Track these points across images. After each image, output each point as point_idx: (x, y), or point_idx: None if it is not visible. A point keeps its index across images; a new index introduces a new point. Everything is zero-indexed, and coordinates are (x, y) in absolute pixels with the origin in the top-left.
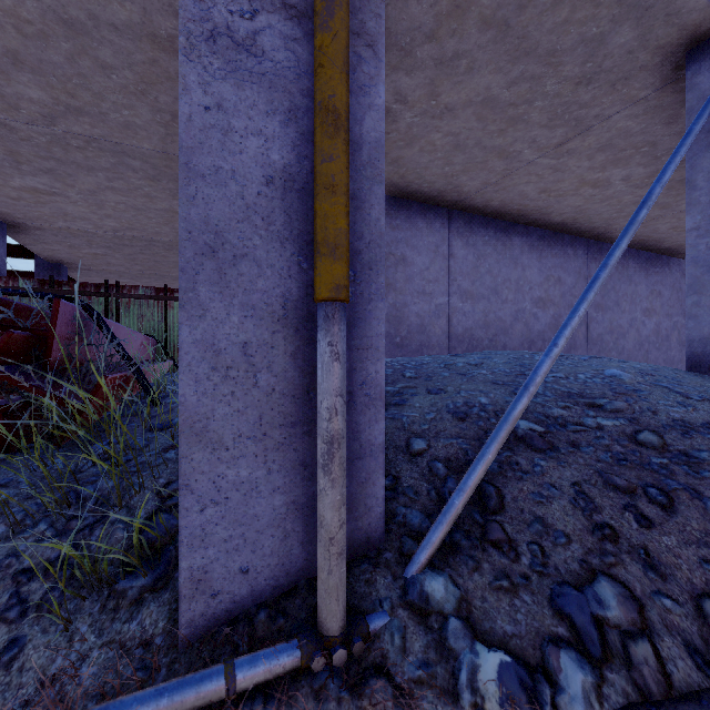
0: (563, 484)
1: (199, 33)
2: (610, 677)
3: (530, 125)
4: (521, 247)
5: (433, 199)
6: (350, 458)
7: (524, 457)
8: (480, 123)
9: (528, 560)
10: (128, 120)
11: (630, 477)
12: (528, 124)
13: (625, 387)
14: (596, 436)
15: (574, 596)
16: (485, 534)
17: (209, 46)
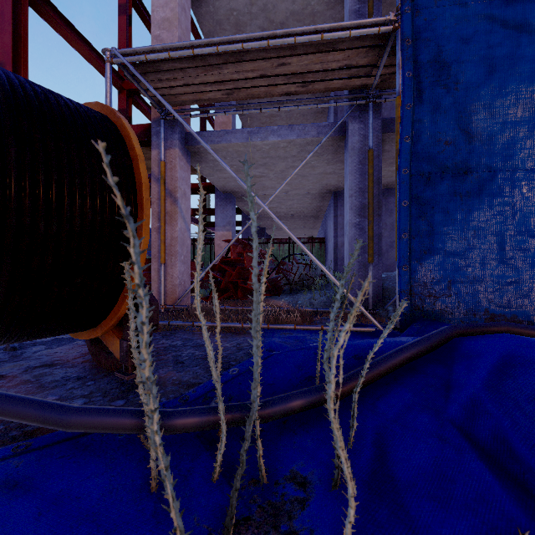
0: None
1: (351, 225)
2: None
3: None
4: None
5: None
6: (375, 287)
7: None
8: None
9: None
10: (311, 188)
11: None
12: None
13: None
14: None
15: None
16: None
17: (352, 226)
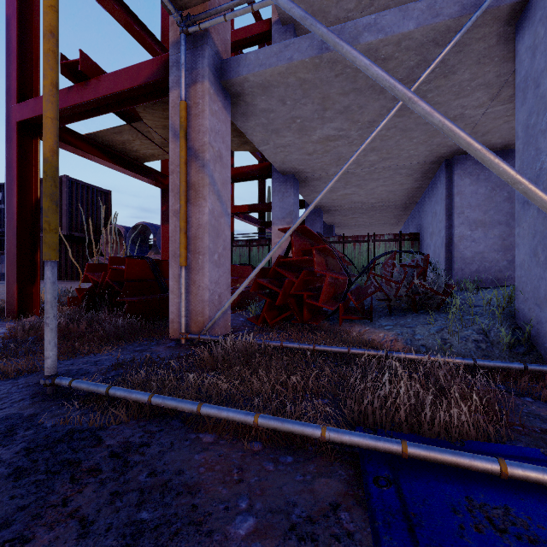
0: None
1: None
2: None
3: None
4: None
5: None
6: None
7: None
8: None
9: None
10: (410, 154)
11: None
12: None
13: None
14: None
15: None
16: None
17: None
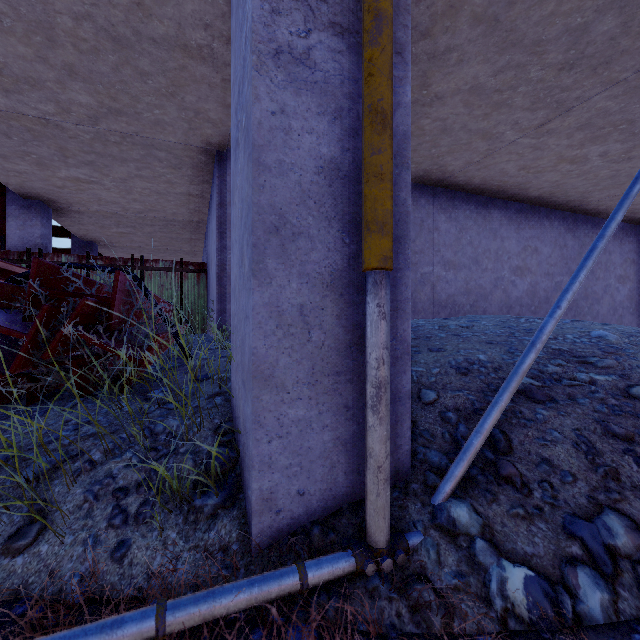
0: (564, 430)
1: (267, 52)
2: (623, 593)
3: (513, 109)
4: (500, 220)
5: (419, 178)
6: None
7: (526, 407)
8: (467, 109)
9: (540, 494)
10: (158, 118)
11: (627, 426)
12: (511, 108)
13: (612, 347)
14: (590, 390)
15: (585, 525)
16: (498, 471)
17: (274, 62)
